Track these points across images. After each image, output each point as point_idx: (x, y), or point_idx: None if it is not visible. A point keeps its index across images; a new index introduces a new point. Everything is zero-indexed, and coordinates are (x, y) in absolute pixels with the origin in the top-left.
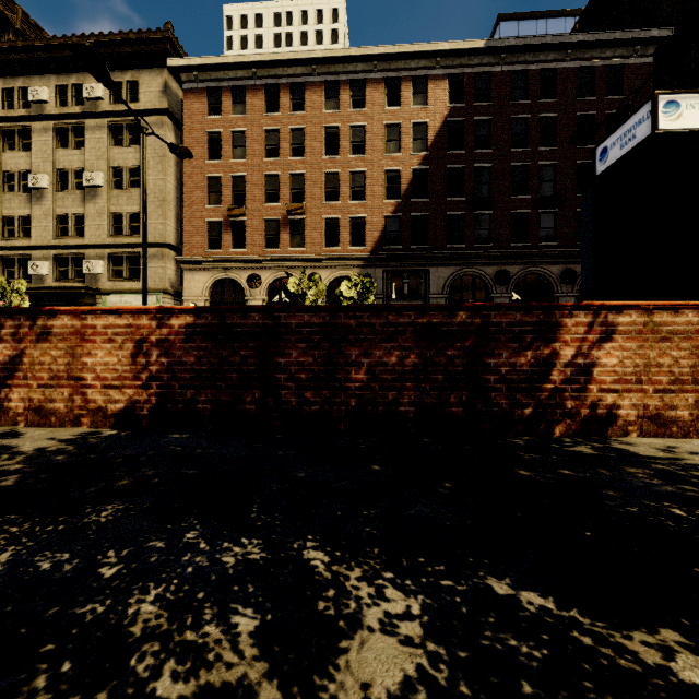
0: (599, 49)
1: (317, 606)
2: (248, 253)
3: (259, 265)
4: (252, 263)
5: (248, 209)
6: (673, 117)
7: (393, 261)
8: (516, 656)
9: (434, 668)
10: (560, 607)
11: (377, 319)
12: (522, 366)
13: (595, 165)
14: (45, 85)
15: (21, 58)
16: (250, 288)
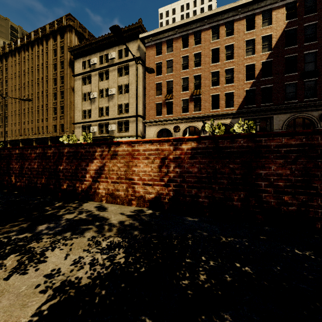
0: None
1: None
2: (173, 116)
3: (179, 121)
4: (176, 121)
5: (173, 95)
6: None
7: (250, 113)
8: None
9: None
10: None
11: None
12: None
13: None
14: (95, 57)
15: (88, 48)
16: (174, 132)
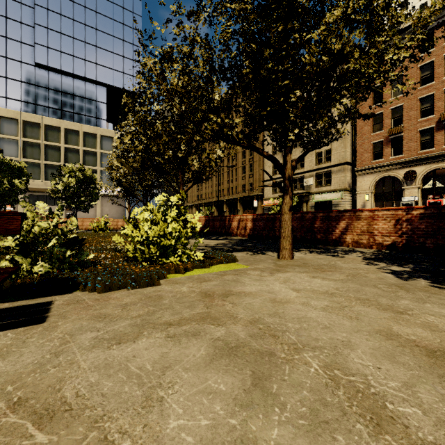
0: None
1: None
2: (404, 157)
3: (414, 164)
4: (408, 163)
5: (404, 127)
6: None
7: None
8: None
9: None
10: None
11: None
12: None
13: None
14: None
15: None
16: (406, 181)
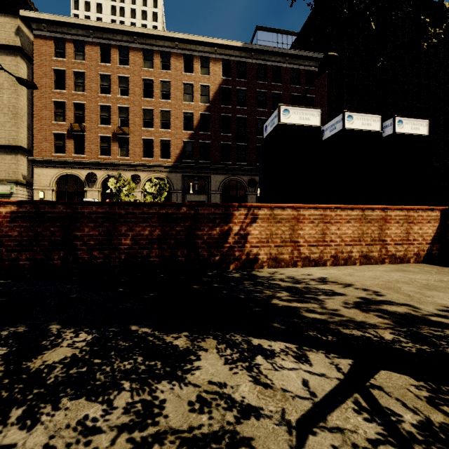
0: (302, 60)
1: (41, 343)
2: (87, 158)
3: (95, 167)
4: (90, 165)
5: (87, 127)
6: (287, 117)
7: (188, 169)
8: (117, 346)
9: (80, 353)
10: (153, 331)
11: (137, 210)
12: (215, 235)
13: (263, 133)
14: None
15: None
16: (88, 182)
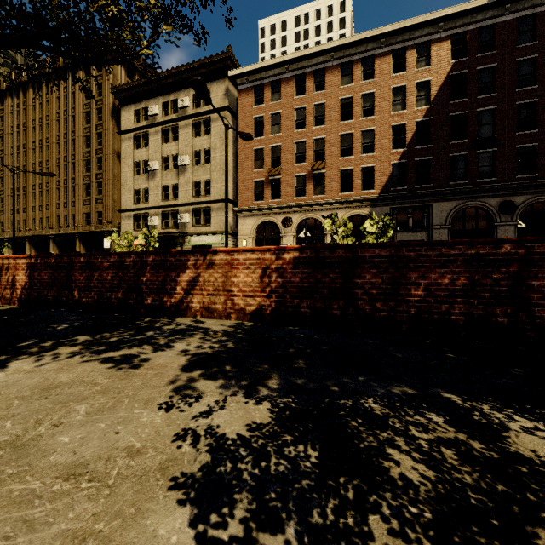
0: None
1: (473, 417)
2: (282, 202)
3: (290, 210)
4: (286, 209)
5: (282, 169)
6: None
7: (399, 200)
8: None
9: None
10: None
11: (432, 251)
12: None
13: None
14: (156, 104)
15: (144, 89)
16: (284, 228)
